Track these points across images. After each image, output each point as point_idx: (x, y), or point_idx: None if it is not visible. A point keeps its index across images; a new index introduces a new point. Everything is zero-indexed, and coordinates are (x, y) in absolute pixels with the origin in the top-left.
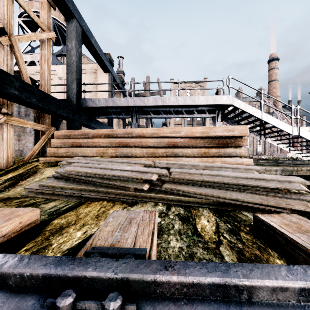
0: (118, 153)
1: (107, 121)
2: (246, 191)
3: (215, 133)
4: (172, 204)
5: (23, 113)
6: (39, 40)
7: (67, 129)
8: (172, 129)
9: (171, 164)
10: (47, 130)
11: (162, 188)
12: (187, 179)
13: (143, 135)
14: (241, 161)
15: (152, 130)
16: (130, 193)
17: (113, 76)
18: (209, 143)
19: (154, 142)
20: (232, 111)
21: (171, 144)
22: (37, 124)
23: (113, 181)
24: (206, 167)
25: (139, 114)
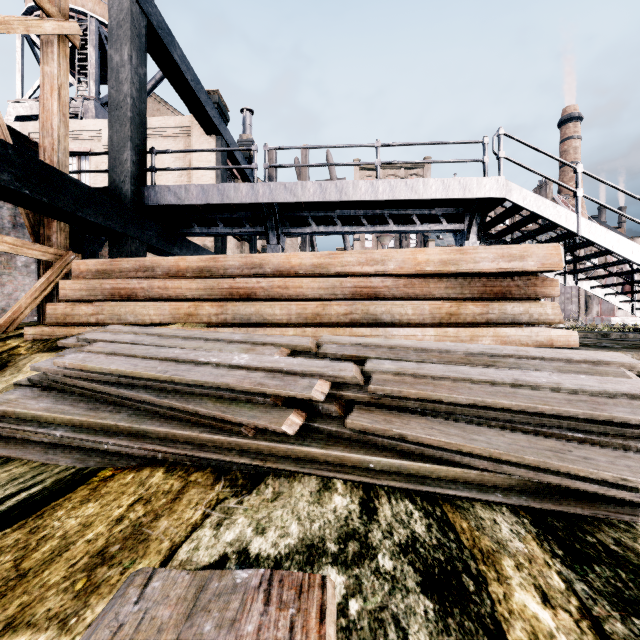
0: (228, 315)
1: (213, 244)
2: (637, 445)
3: (475, 265)
4: (378, 486)
5: (6, 220)
6: (70, 71)
7: (110, 257)
8: (364, 255)
9: (368, 348)
10: (58, 260)
11: (346, 428)
12: (425, 398)
13: (291, 271)
14: (548, 337)
15: (315, 257)
16: (242, 444)
17: (226, 144)
18: (461, 289)
19: (318, 287)
20: (502, 216)
21: (361, 292)
22: (28, 243)
23: (192, 401)
24: (472, 357)
25: (284, 224)
